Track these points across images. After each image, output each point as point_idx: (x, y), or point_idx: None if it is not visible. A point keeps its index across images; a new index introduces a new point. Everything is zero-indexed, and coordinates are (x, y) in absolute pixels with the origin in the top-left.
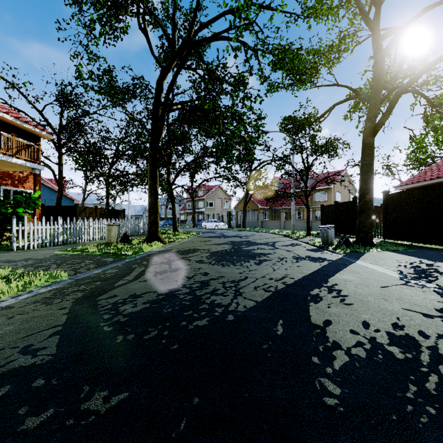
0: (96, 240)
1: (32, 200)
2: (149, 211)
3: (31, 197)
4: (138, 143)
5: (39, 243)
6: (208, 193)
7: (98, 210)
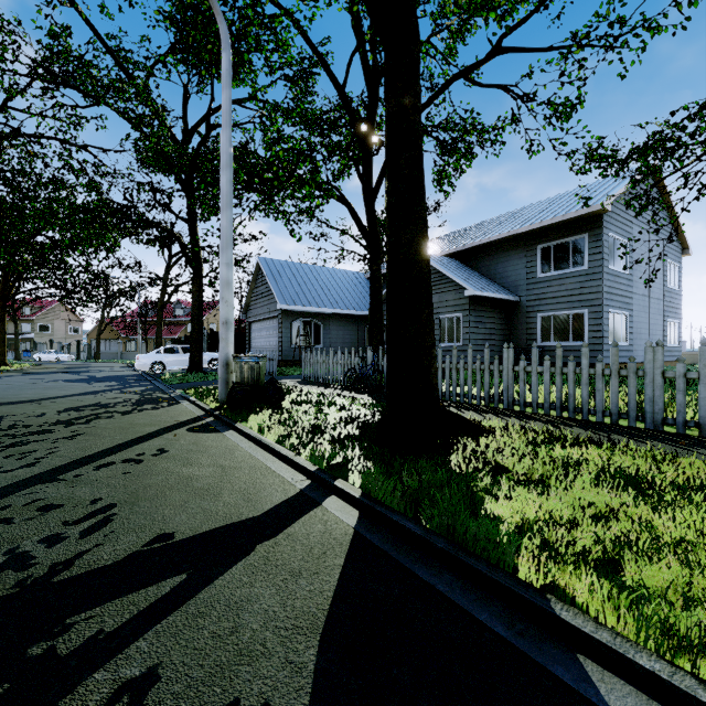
0: None
1: None
2: None
3: None
4: None
5: None
6: (41, 312)
7: None
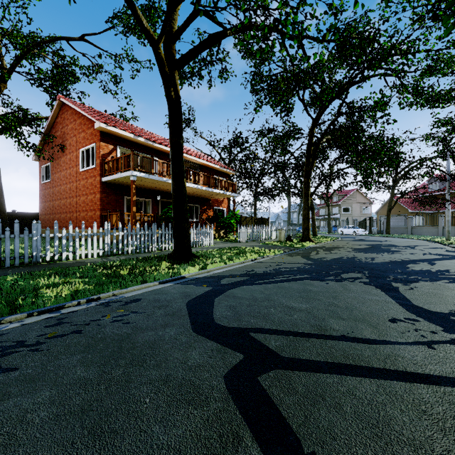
0: (266, 240)
1: (237, 215)
2: (303, 220)
3: (235, 213)
4: (278, 162)
5: (246, 239)
6: (344, 198)
7: (253, 218)
